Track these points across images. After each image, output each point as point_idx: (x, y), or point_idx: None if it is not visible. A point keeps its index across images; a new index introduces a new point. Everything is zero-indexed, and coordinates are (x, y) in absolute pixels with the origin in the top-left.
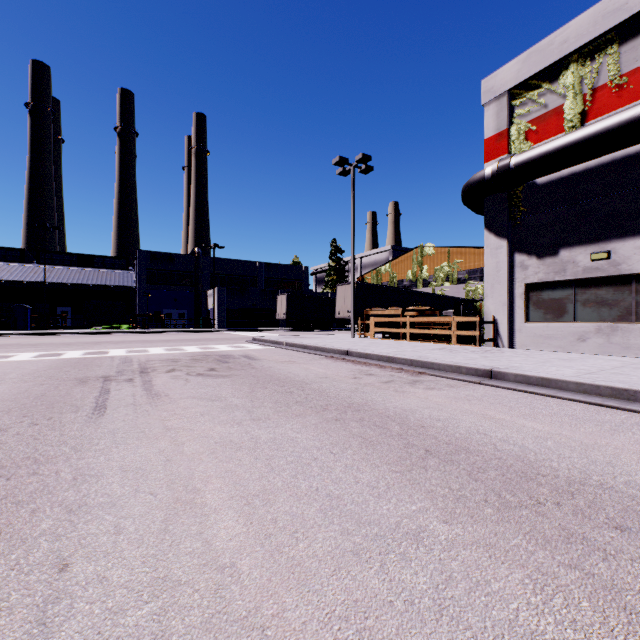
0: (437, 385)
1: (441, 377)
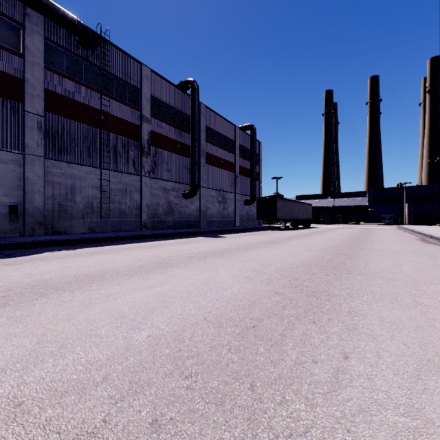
0: (393, 230)
1: (401, 230)
